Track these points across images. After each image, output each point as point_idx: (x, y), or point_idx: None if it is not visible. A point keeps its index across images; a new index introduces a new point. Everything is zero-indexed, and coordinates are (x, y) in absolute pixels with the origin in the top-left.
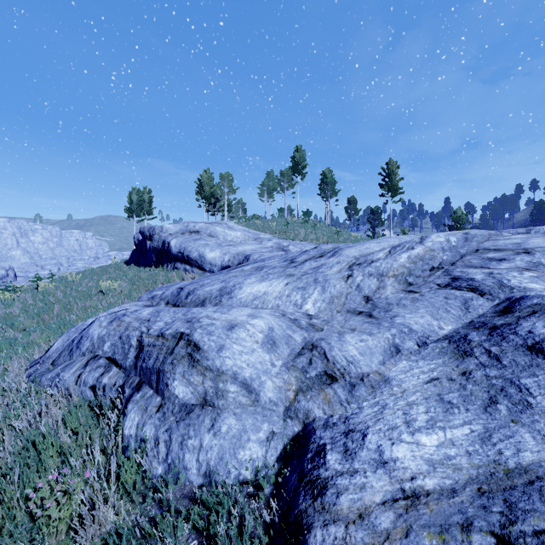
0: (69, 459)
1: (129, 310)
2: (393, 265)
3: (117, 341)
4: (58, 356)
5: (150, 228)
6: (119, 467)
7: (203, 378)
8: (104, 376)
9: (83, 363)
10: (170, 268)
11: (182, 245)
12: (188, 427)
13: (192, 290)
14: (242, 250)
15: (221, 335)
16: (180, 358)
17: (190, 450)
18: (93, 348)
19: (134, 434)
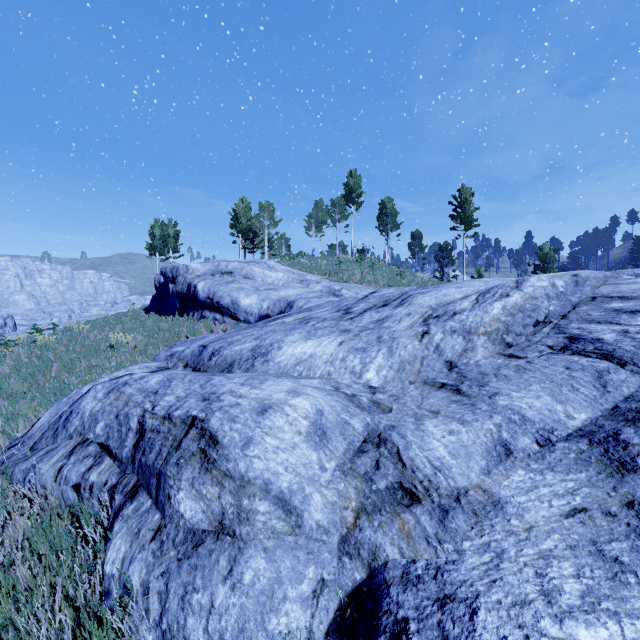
0: (15, 619)
1: (134, 376)
2: (484, 318)
3: (113, 420)
4: (40, 437)
5: (173, 268)
6: (90, 632)
7: (219, 490)
8: (92, 471)
9: (67, 450)
10: (197, 317)
11: (211, 289)
12: (194, 572)
13: (217, 350)
14: (284, 295)
15: (249, 421)
16: (190, 455)
17: (195, 612)
18: (82, 429)
19: (116, 575)
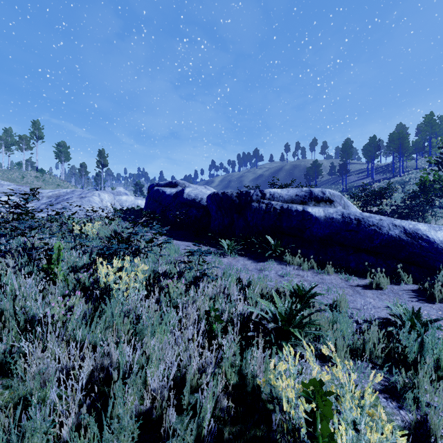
0: None
1: None
2: (47, 194)
3: None
4: None
5: None
6: None
7: None
8: None
9: None
10: None
11: None
12: None
13: None
14: None
15: None
16: None
17: None
18: None
19: None
